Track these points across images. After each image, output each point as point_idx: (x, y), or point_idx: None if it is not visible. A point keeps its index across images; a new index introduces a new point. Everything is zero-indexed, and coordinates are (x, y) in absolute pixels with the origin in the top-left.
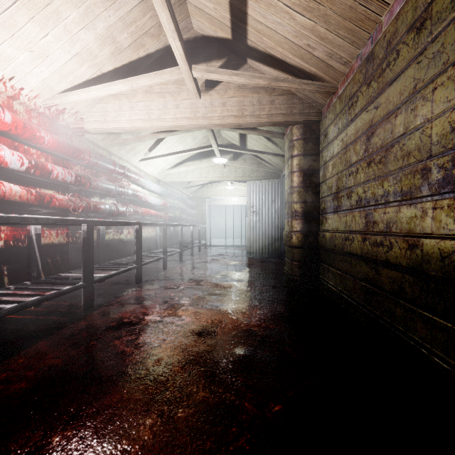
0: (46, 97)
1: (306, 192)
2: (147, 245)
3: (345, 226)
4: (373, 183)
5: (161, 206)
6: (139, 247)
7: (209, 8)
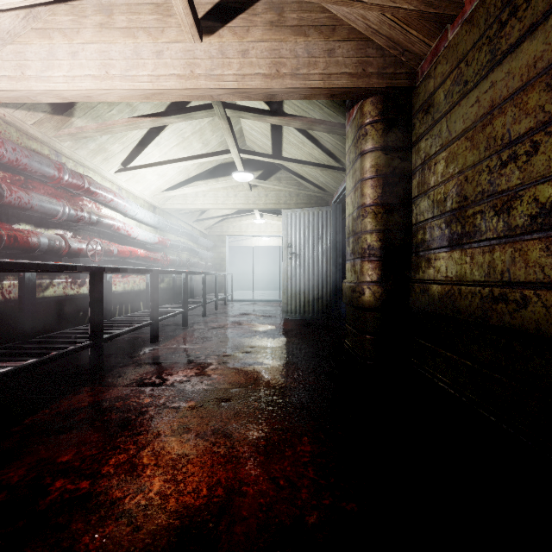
0: None
1: (387, 213)
2: (133, 302)
3: (487, 272)
4: None
5: (156, 244)
6: (97, 309)
7: None
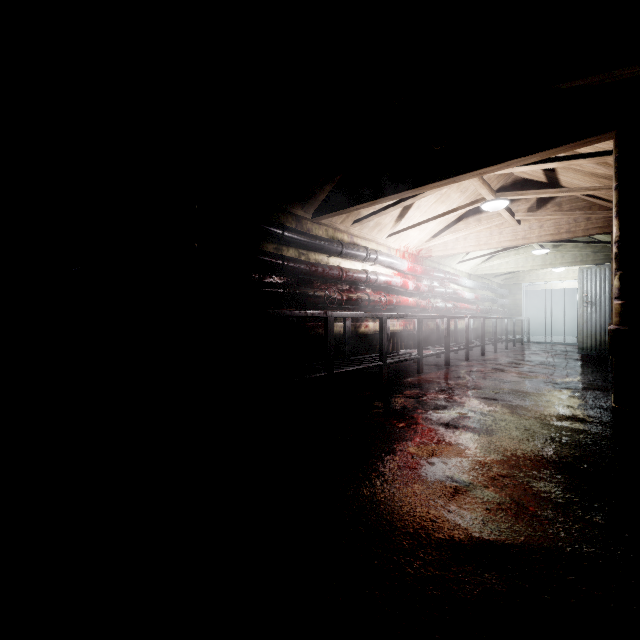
0: (418, 245)
1: None
2: (461, 336)
3: None
4: None
5: (472, 300)
6: (467, 334)
7: (528, 172)
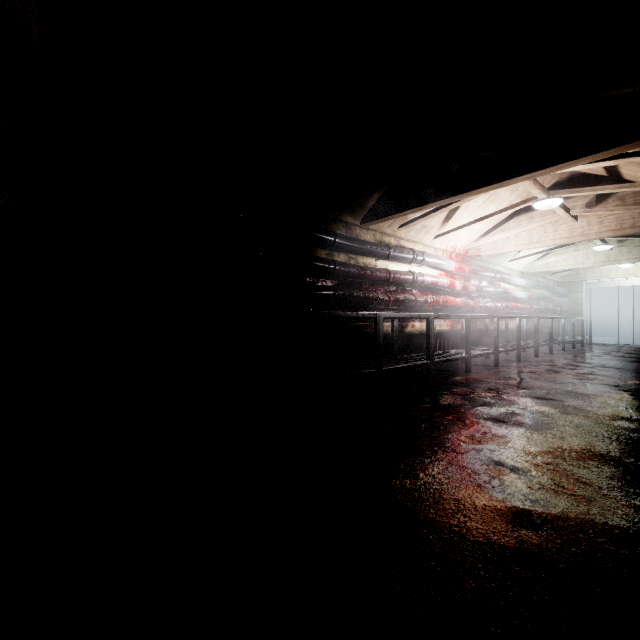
0: (465, 245)
1: None
2: (512, 337)
3: None
4: None
5: (525, 299)
6: (519, 334)
7: None
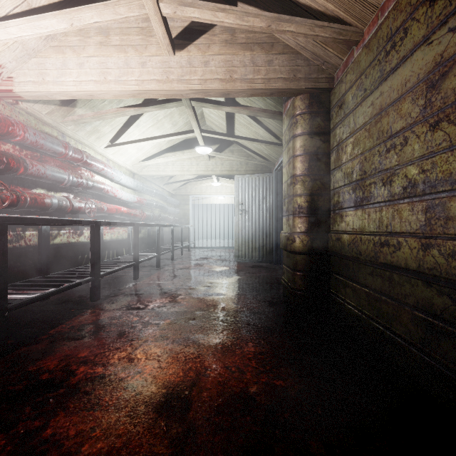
0: None
1: (312, 181)
2: (118, 249)
3: (378, 225)
4: (446, 155)
5: (135, 203)
6: (95, 253)
7: None
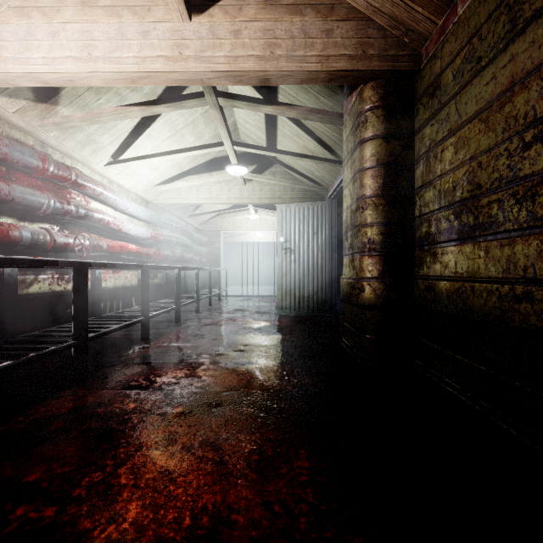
0: None
1: (389, 205)
2: (124, 299)
3: (506, 267)
4: None
5: (148, 239)
6: (81, 307)
7: None
